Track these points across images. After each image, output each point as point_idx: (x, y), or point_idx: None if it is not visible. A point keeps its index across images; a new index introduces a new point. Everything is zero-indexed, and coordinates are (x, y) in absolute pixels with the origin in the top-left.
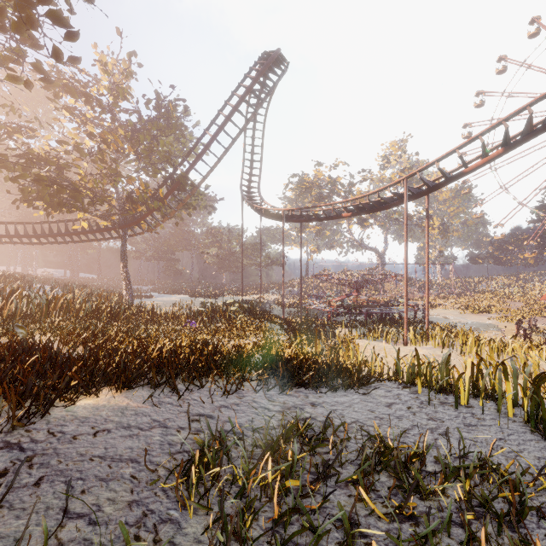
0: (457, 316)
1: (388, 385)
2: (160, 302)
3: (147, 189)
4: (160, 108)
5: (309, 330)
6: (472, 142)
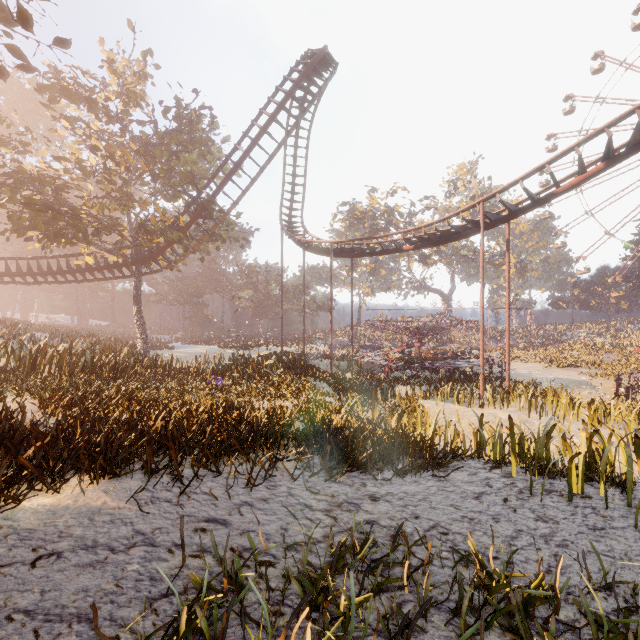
0: (541, 371)
1: (471, 464)
2: (183, 354)
3: (164, 217)
4: (182, 119)
5: (362, 388)
6: (566, 154)
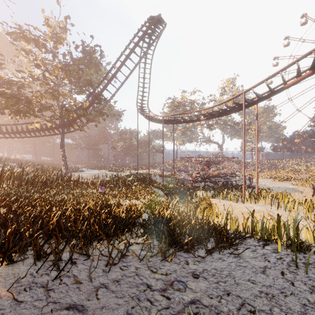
0: (270, 183)
1: (250, 242)
2: (87, 174)
3: (76, 102)
4: (85, 52)
5: (179, 192)
6: (290, 66)
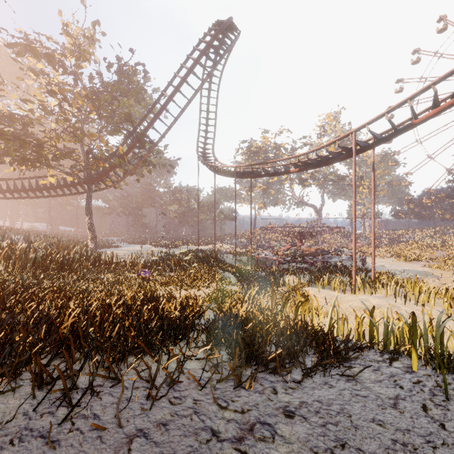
0: (392, 264)
1: (370, 356)
2: (125, 251)
3: (108, 146)
4: (122, 72)
5: (259, 277)
6: (424, 92)
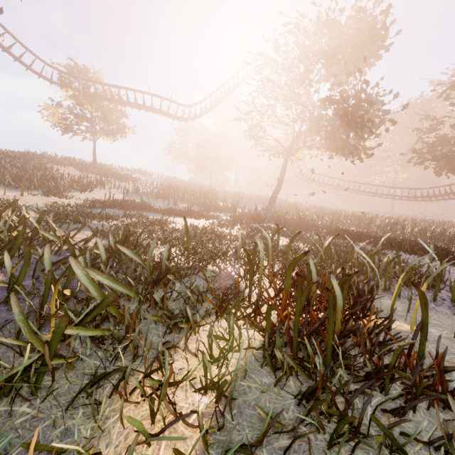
0: None
1: None
2: None
3: None
4: None
5: None
6: None
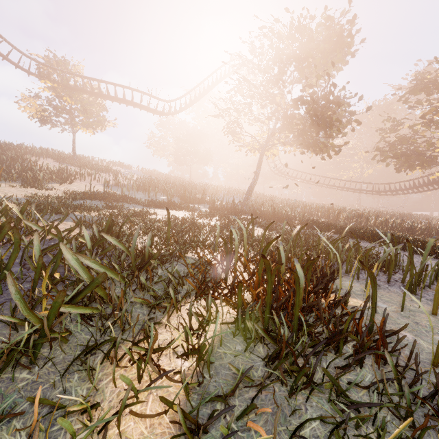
0: None
1: None
2: None
3: None
4: None
5: None
6: None
